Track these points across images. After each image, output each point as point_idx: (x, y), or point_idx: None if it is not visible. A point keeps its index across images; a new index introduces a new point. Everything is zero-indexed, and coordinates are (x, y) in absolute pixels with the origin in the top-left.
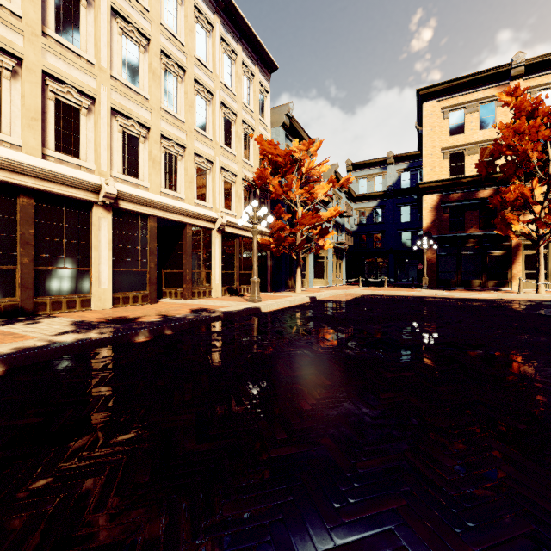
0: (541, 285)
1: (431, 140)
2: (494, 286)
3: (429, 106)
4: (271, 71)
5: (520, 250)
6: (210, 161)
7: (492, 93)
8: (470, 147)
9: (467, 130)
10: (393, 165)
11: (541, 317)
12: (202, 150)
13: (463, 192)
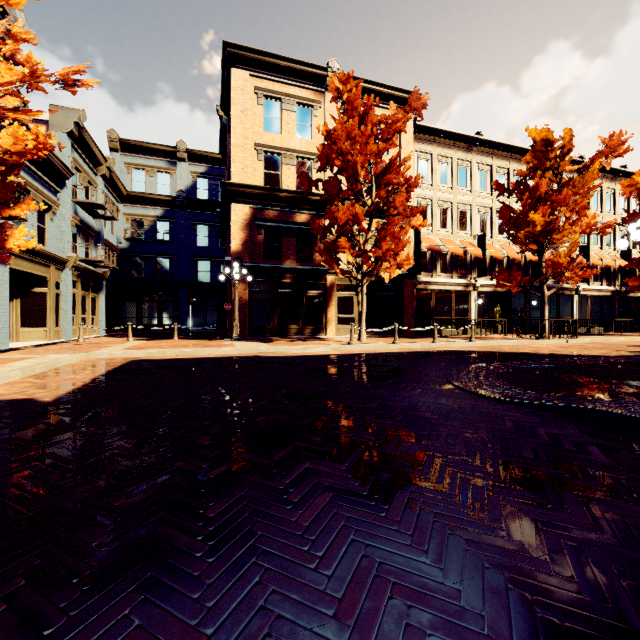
0: (364, 332)
1: (243, 127)
2: (311, 333)
3: (239, 75)
4: None
5: (334, 291)
6: None
7: (309, 96)
8: (288, 154)
9: (284, 131)
10: (185, 163)
11: (502, 405)
12: None
13: (280, 210)
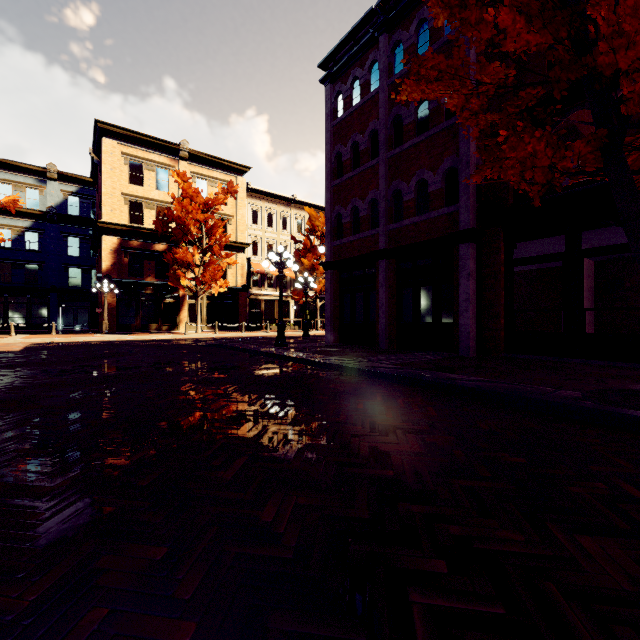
0: (199, 327)
1: (112, 180)
2: (168, 329)
3: (109, 143)
4: None
5: (186, 300)
6: None
7: (166, 161)
8: (149, 202)
9: (146, 185)
10: (56, 182)
11: (200, 346)
12: None
13: (143, 242)
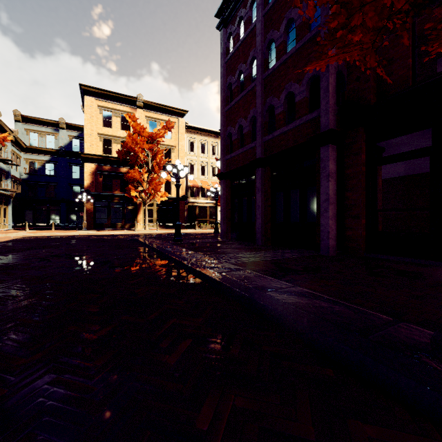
0: (147, 226)
1: (91, 125)
2: (129, 227)
3: (89, 99)
4: None
5: (141, 206)
6: None
7: (128, 110)
8: (116, 139)
9: (114, 127)
10: (65, 130)
11: (125, 240)
12: None
13: (112, 166)
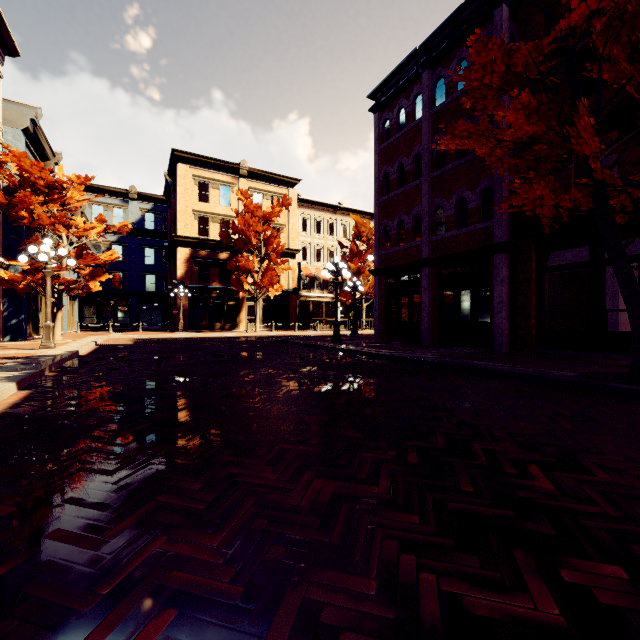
0: (258, 326)
1: (185, 200)
2: (230, 328)
3: (183, 168)
4: (8, 54)
5: (245, 302)
6: None
7: (228, 180)
8: (214, 216)
9: (212, 201)
10: (136, 202)
11: (267, 342)
12: None
13: (209, 251)
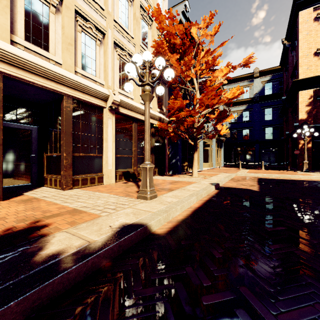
0: None
1: (307, 43)
2: None
3: (305, 13)
4: None
5: None
6: (101, 31)
7: None
8: None
9: None
10: (258, 78)
11: None
12: (88, 12)
13: None
